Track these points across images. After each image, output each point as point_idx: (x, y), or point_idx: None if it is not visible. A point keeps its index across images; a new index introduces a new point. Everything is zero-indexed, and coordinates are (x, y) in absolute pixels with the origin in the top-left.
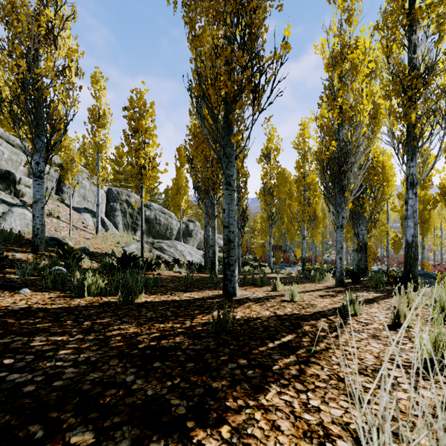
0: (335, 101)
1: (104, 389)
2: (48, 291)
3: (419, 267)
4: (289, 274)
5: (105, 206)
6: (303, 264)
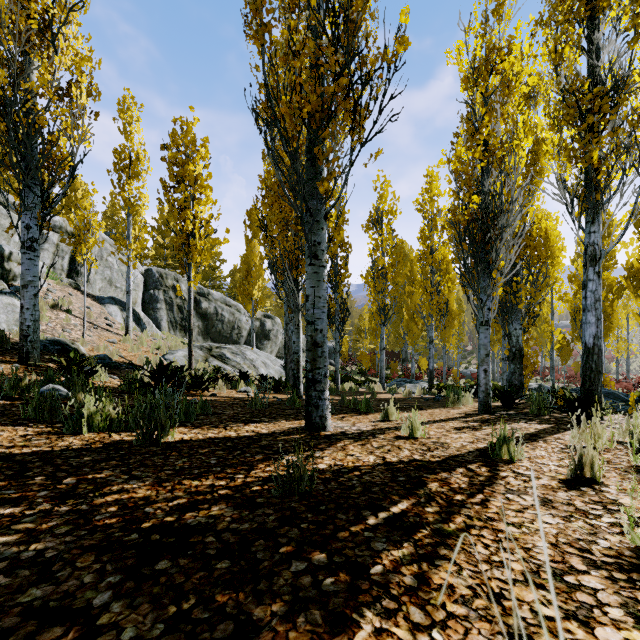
0: (478, 133)
1: (40, 628)
2: (25, 424)
3: None
4: (409, 394)
5: (142, 295)
6: (430, 379)
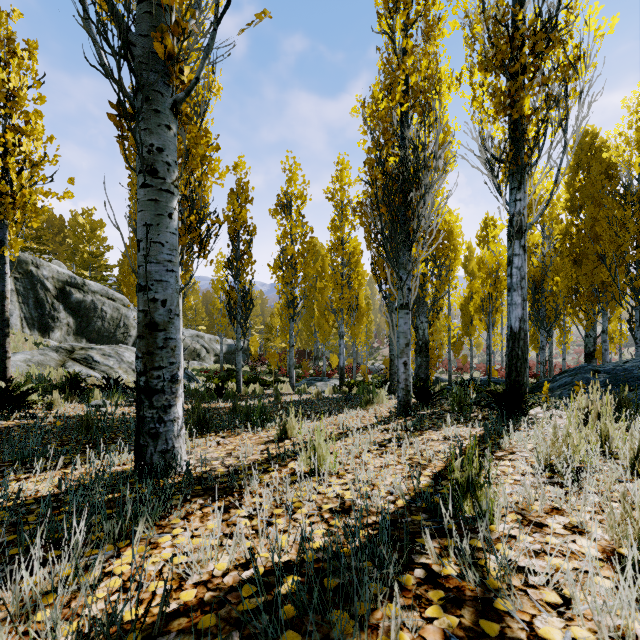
0: (398, 70)
1: None
2: None
3: (476, 372)
4: (319, 394)
5: None
6: (341, 376)
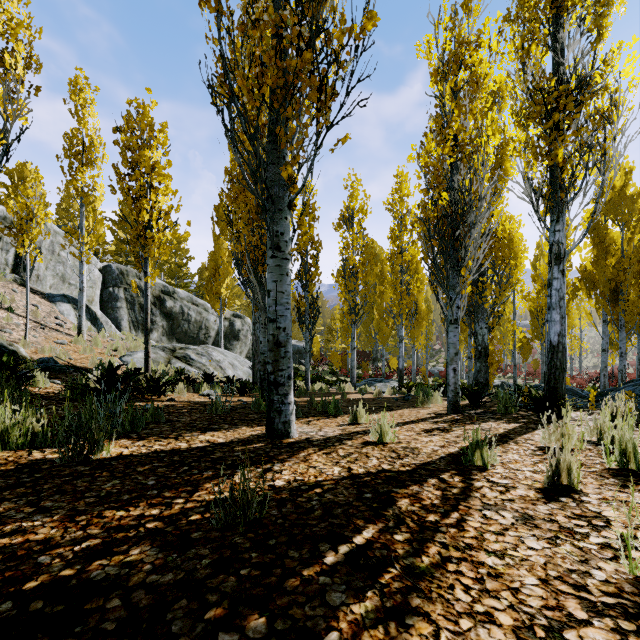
0: (447, 128)
1: None
2: None
3: None
4: (380, 393)
5: (100, 293)
6: (400, 378)
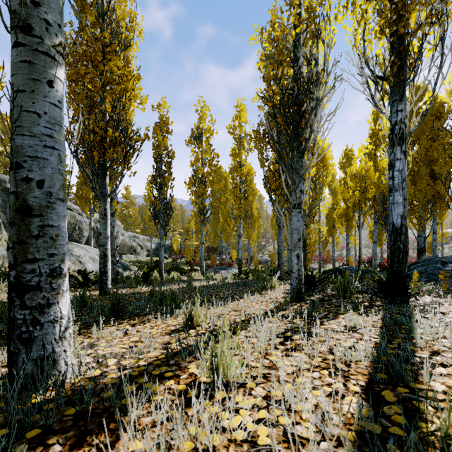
0: None
1: None
2: None
3: (336, 263)
4: (223, 280)
5: None
6: (239, 266)
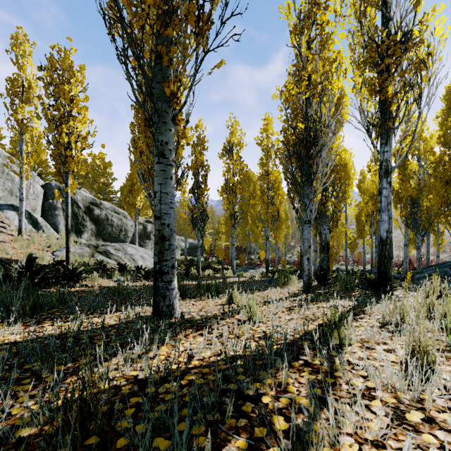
0: (303, 71)
1: None
2: None
3: (369, 265)
4: (252, 277)
5: (42, 204)
6: (267, 266)
